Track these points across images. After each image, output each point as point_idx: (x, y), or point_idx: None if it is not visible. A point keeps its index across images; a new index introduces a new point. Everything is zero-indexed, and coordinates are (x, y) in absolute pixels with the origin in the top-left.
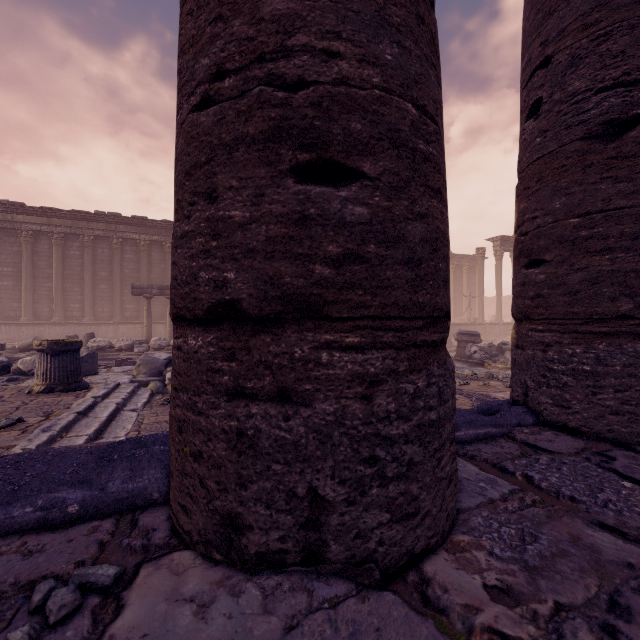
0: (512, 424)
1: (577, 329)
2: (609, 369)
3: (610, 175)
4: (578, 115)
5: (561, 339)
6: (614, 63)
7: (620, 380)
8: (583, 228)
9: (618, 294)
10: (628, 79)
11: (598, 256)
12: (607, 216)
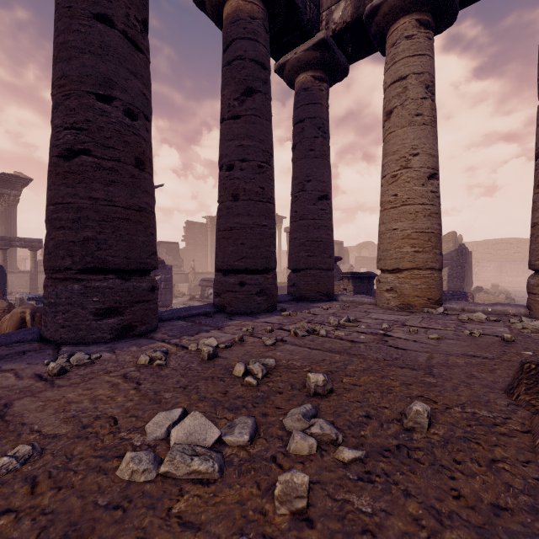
0: (13, 342)
1: (52, 276)
2: (61, 300)
3: (65, 182)
4: (57, 140)
5: (48, 283)
6: (71, 114)
7: (65, 307)
8: (55, 213)
9: (66, 255)
10: (77, 126)
11: (58, 231)
12: (63, 207)
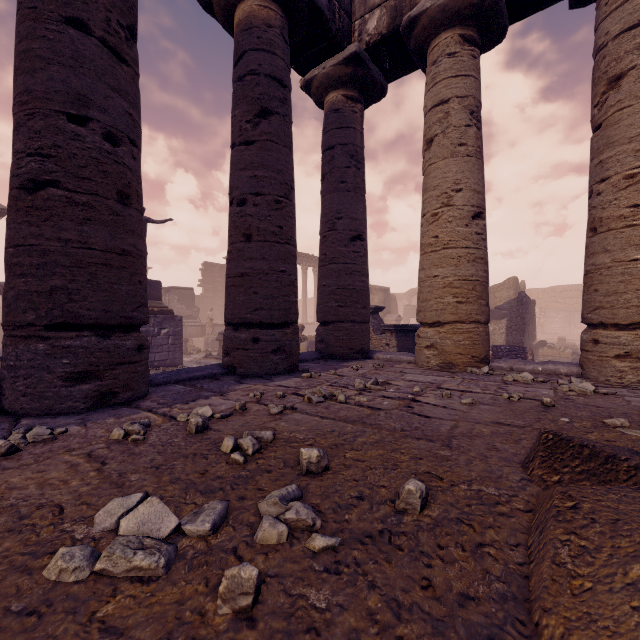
0: None
1: (12, 334)
2: (22, 363)
3: (28, 220)
4: (18, 169)
5: (7, 341)
6: (35, 138)
7: (27, 371)
8: (15, 256)
9: (28, 308)
10: (44, 152)
11: (19, 279)
12: (25, 250)
